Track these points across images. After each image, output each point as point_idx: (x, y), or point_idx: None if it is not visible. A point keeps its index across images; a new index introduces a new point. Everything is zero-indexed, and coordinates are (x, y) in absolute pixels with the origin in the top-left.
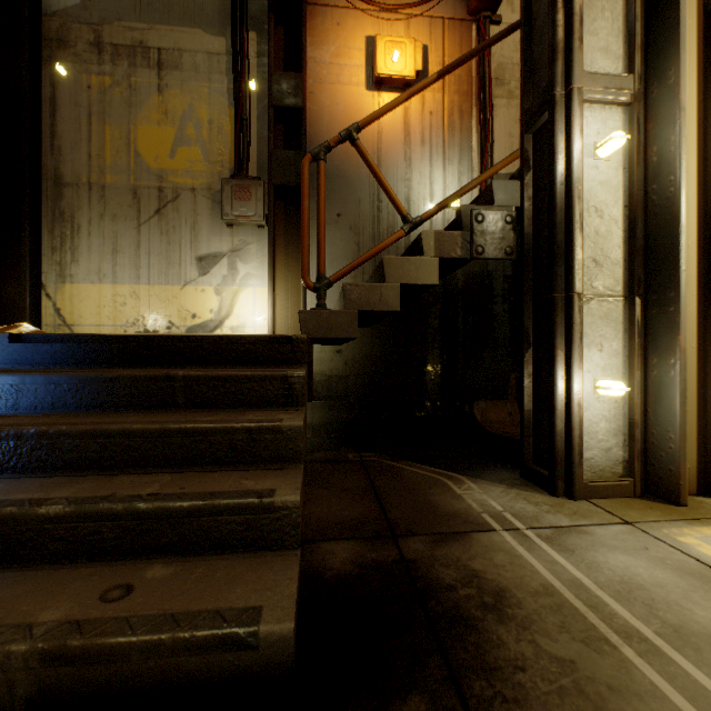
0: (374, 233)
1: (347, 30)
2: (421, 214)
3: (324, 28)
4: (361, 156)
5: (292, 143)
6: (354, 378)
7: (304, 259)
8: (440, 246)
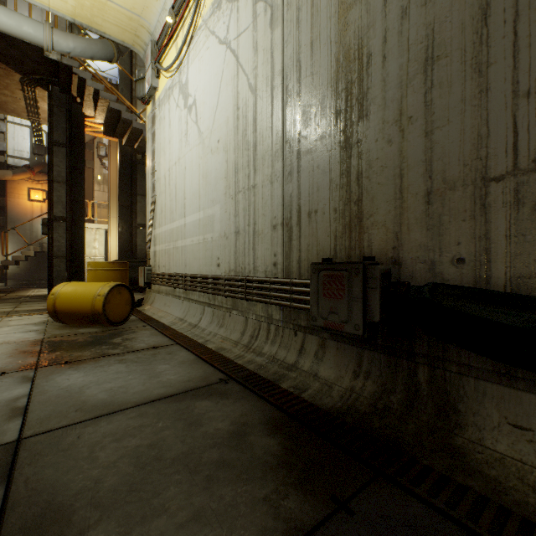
0: (31, 237)
1: (22, 185)
2: (32, 243)
3: (14, 184)
4: (17, 232)
5: (3, 214)
6: (25, 274)
7: (3, 251)
8: (35, 249)
